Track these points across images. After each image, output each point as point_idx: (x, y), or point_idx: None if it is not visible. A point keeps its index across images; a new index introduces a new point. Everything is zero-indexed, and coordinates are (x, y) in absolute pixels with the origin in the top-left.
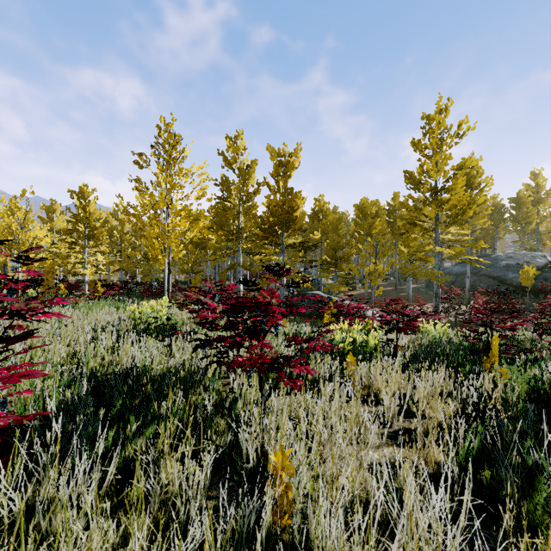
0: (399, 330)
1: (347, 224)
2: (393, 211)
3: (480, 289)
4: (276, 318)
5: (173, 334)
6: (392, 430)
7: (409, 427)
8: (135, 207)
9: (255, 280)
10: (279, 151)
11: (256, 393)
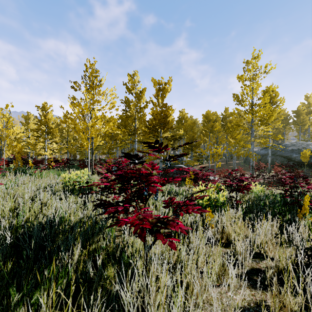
0: (238, 190)
1: (198, 126)
2: (225, 118)
3: (277, 164)
4: (156, 186)
5: (89, 193)
6: (244, 270)
7: (256, 267)
8: (71, 114)
9: (137, 154)
10: (158, 82)
11: (141, 242)
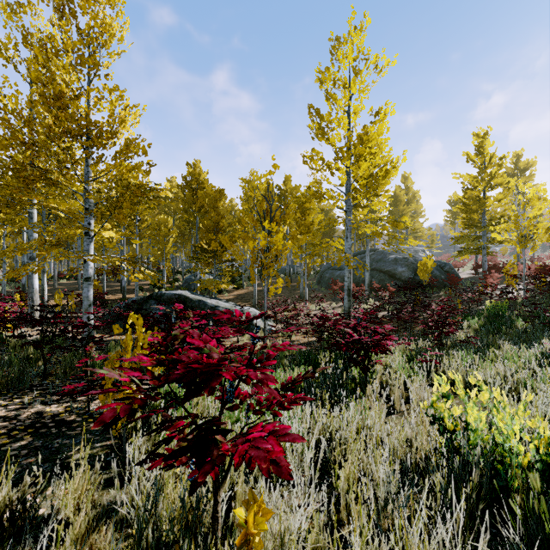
0: None
1: (235, 214)
2: (285, 196)
3: (376, 284)
4: None
5: None
6: None
7: None
8: None
9: None
10: None
11: None
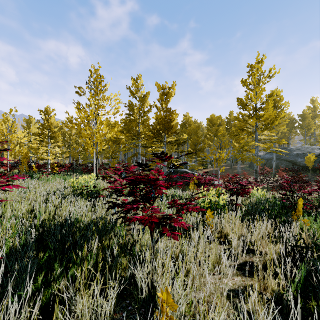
0: (238, 194)
1: (202, 130)
2: (230, 122)
3: (281, 168)
4: (162, 189)
5: (97, 196)
6: (238, 262)
7: (249, 260)
8: (76, 119)
9: (147, 163)
10: (162, 86)
11: (148, 238)
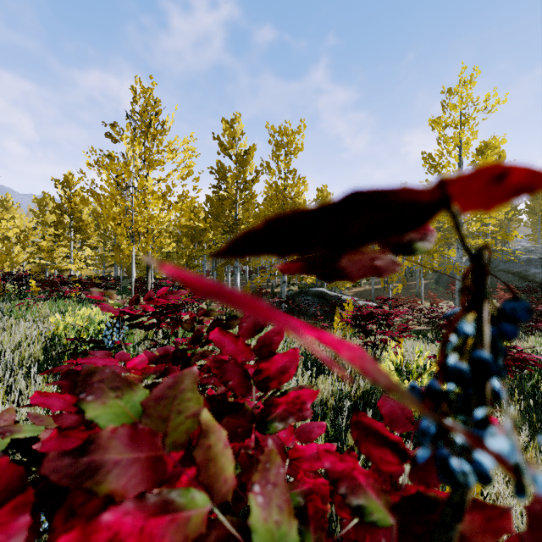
0: None
1: None
2: None
3: (500, 286)
4: None
5: None
6: None
7: None
8: (101, 186)
9: None
10: (280, 130)
11: None
